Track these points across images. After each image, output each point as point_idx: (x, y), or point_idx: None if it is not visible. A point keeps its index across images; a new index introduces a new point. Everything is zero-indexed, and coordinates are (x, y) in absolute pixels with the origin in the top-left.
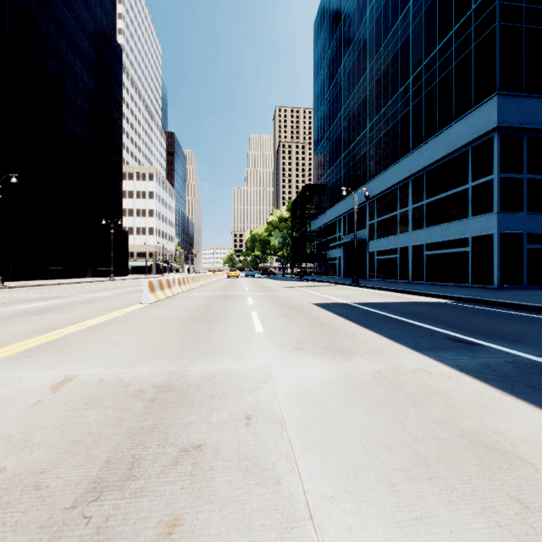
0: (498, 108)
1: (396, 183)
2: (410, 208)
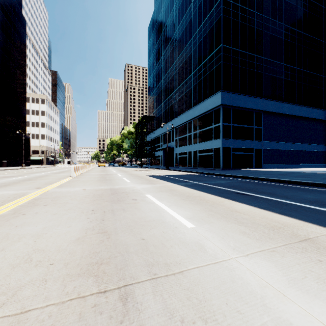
0: (221, 97)
1: (186, 121)
2: (192, 133)
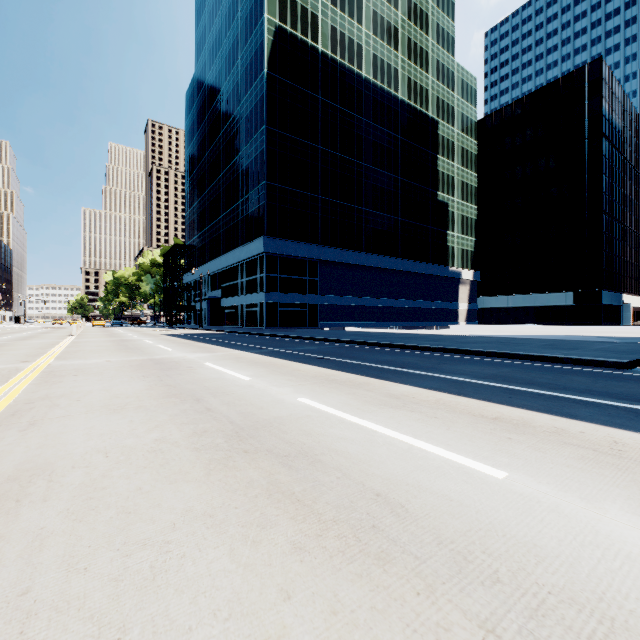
0: (264, 243)
1: (233, 264)
2: (240, 281)
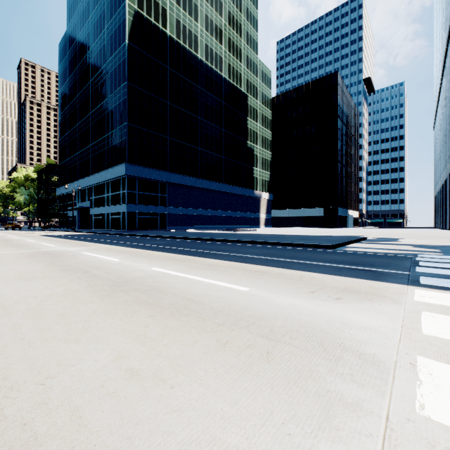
0: (126, 168)
1: (101, 182)
2: (106, 195)
